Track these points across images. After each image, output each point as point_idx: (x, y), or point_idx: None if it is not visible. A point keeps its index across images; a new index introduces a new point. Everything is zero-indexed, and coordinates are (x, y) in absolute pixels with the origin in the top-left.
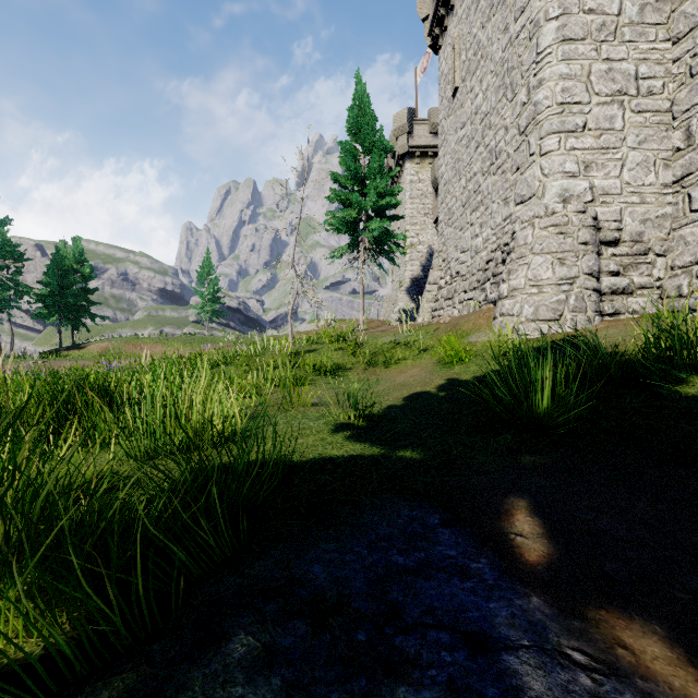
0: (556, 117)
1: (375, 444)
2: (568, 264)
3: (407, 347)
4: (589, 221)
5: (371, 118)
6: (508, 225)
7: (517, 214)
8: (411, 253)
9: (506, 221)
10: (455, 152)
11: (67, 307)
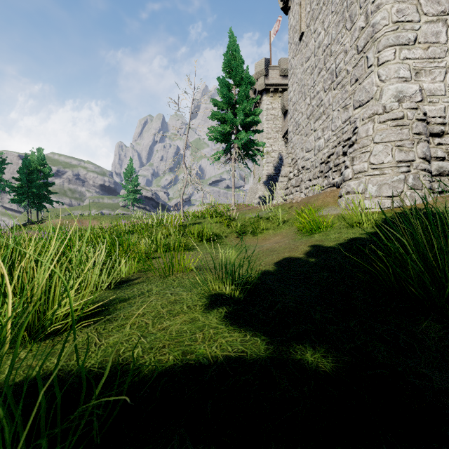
0: (392, 33)
1: (258, 331)
2: (406, 150)
3: (268, 220)
4: (421, 116)
5: (240, 60)
6: (347, 125)
7: (356, 116)
8: (267, 158)
9: (345, 123)
10: (301, 80)
11: (32, 195)
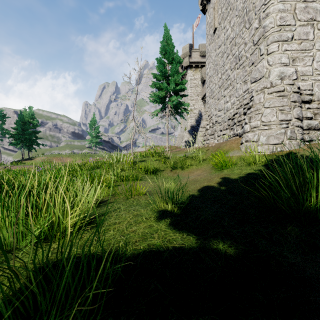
0: (277, 33)
1: (190, 232)
2: (285, 113)
3: (192, 159)
4: (296, 89)
5: (172, 46)
6: (247, 94)
7: (252, 88)
8: (190, 114)
9: (245, 93)
10: (215, 61)
11: (25, 139)
